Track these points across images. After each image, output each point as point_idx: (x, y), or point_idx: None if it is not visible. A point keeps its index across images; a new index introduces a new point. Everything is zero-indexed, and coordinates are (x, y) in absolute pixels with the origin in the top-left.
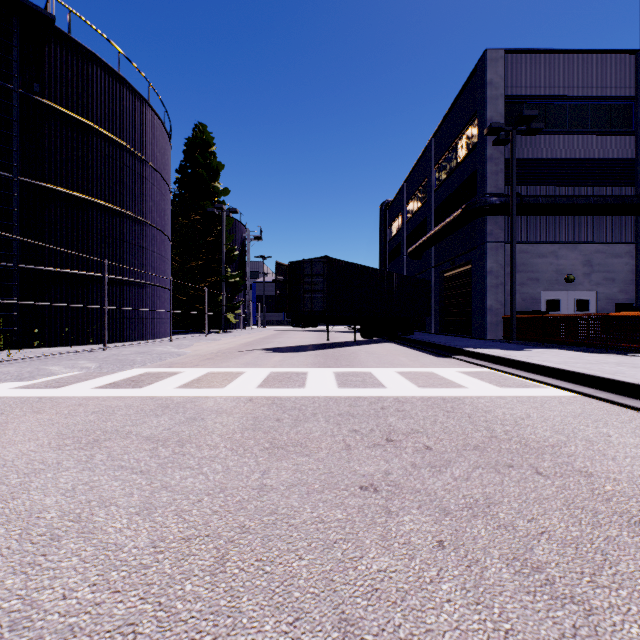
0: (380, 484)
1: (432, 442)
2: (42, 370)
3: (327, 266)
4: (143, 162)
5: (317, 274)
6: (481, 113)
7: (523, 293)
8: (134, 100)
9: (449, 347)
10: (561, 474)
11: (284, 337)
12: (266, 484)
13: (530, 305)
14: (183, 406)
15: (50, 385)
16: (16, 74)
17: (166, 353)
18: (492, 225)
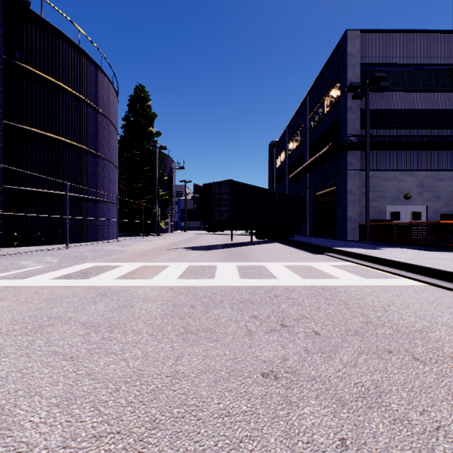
0: (279, 371)
1: (319, 327)
2: (15, 264)
3: (231, 187)
4: (97, 111)
5: (224, 193)
6: (343, 76)
7: (373, 207)
8: (90, 66)
9: (321, 246)
10: (435, 360)
11: (200, 239)
12: (178, 371)
13: (379, 215)
14: (118, 294)
15: (18, 276)
16: (1, 44)
17: (112, 251)
18: (351, 157)
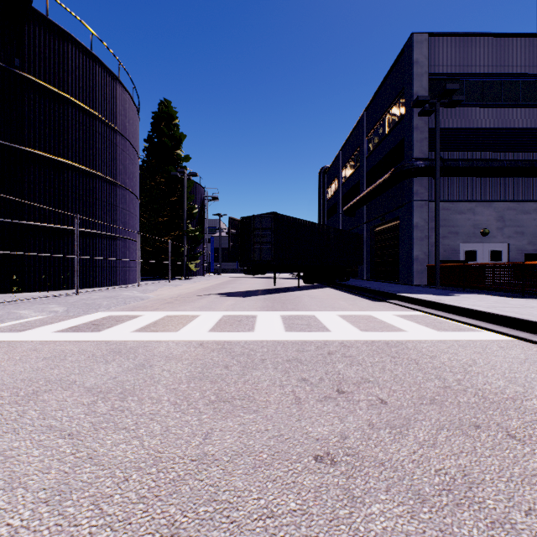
0: (337, 453)
1: (385, 394)
2: (12, 314)
3: (274, 221)
4: (114, 130)
5: (265, 228)
6: (408, 88)
7: (444, 245)
8: (105, 76)
9: (383, 292)
10: (536, 438)
11: (237, 283)
12: (207, 453)
13: (451, 255)
14: (135, 351)
15: (15, 329)
16: None
17: (131, 297)
18: (418, 186)
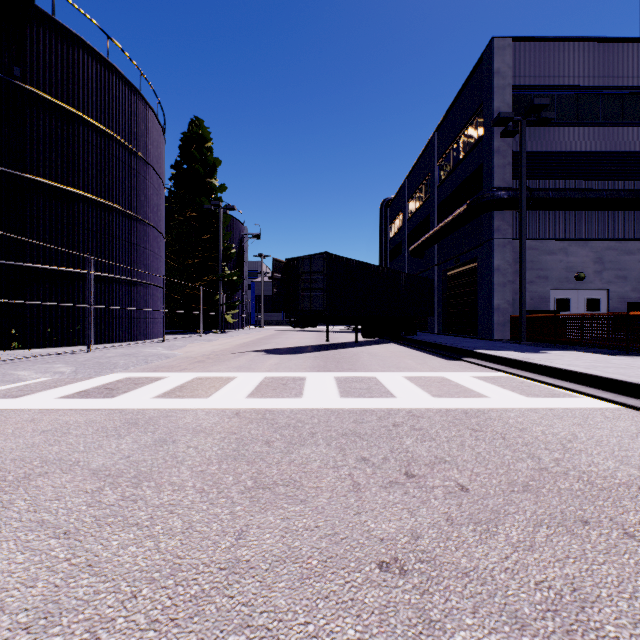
0: (407, 558)
1: (466, 478)
2: (8, 375)
3: (327, 263)
4: (134, 154)
5: (316, 271)
6: (488, 104)
7: (531, 292)
8: (124, 89)
9: (458, 349)
10: None
11: (282, 337)
12: (240, 558)
13: (539, 304)
14: (155, 422)
15: (10, 394)
16: None
17: (154, 355)
18: (499, 221)
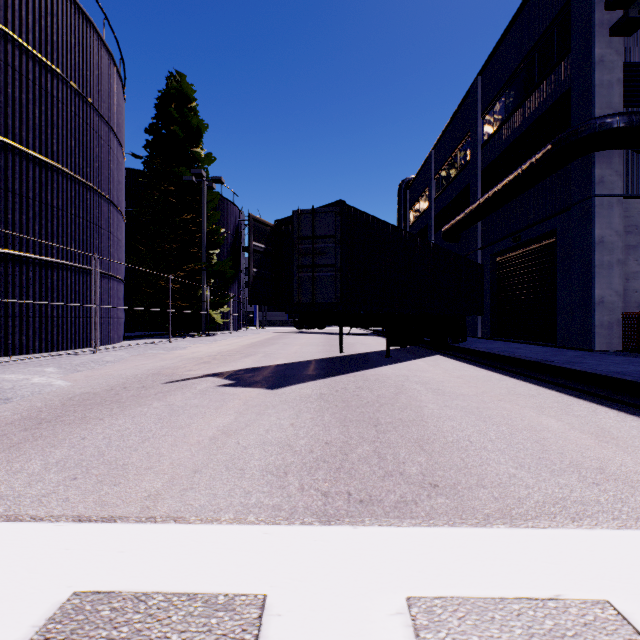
0: None
1: None
2: None
3: (342, 219)
4: (52, 73)
5: (323, 235)
6: None
7: None
8: None
9: (622, 381)
10: None
11: (279, 343)
12: None
13: None
14: None
15: None
16: None
17: None
18: (603, 168)
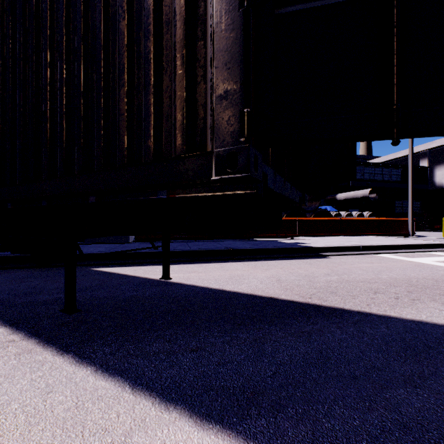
0: None
1: None
2: None
3: None
4: None
5: None
6: None
7: None
8: None
9: (288, 248)
10: None
11: None
12: None
13: None
14: None
15: None
16: None
17: None
18: None
